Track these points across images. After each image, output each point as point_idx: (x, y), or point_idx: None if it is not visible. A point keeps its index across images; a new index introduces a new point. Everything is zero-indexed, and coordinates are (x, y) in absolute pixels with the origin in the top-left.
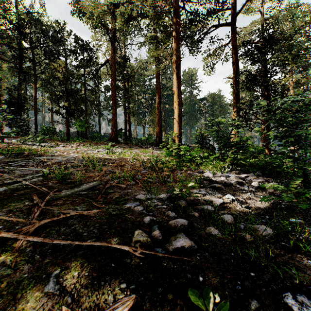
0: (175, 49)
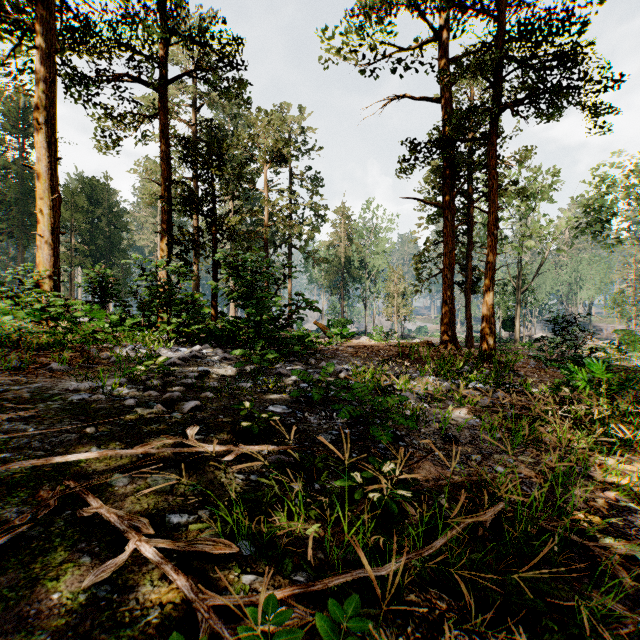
0: (44, 80)
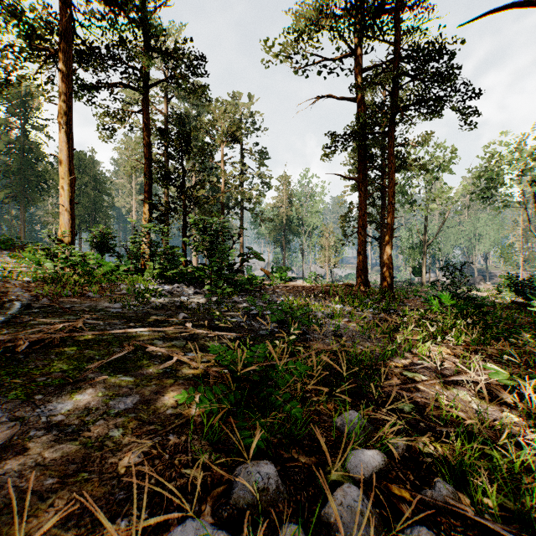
0: (65, 93)
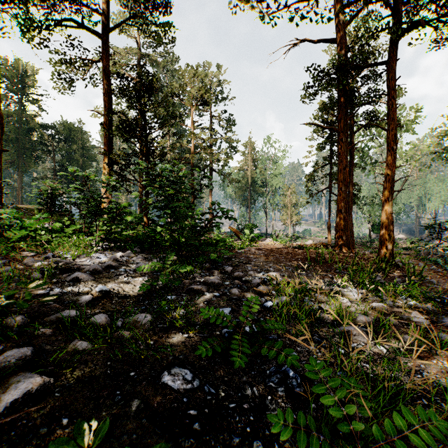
0: None
